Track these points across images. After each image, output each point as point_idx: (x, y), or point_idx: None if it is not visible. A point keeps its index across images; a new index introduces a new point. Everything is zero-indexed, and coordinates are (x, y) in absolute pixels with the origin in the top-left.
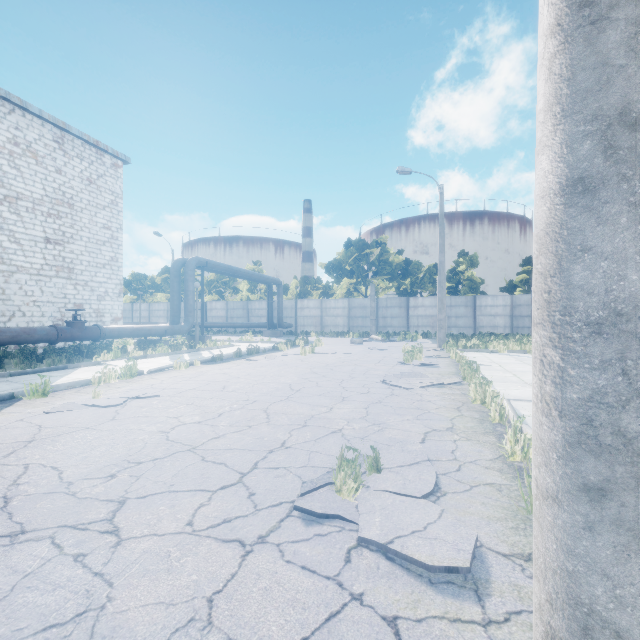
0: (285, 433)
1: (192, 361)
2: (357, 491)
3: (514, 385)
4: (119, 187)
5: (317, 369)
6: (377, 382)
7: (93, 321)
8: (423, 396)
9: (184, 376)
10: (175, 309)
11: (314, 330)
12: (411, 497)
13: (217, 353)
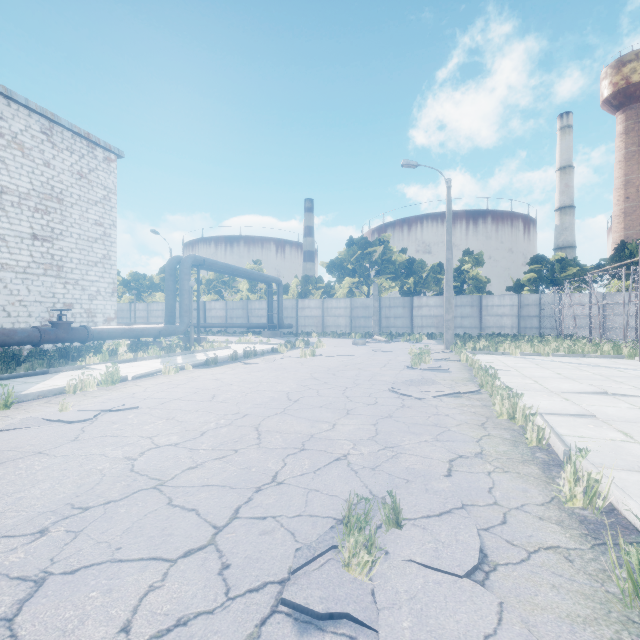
0: (278, 461)
1: (183, 365)
2: (372, 563)
3: (539, 394)
4: (112, 182)
5: (318, 374)
6: (385, 390)
7: (84, 321)
8: (439, 408)
9: (172, 382)
10: (170, 309)
11: (315, 330)
12: (449, 574)
13: (212, 355)
